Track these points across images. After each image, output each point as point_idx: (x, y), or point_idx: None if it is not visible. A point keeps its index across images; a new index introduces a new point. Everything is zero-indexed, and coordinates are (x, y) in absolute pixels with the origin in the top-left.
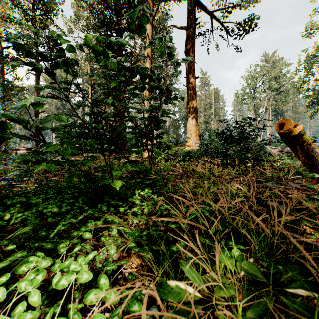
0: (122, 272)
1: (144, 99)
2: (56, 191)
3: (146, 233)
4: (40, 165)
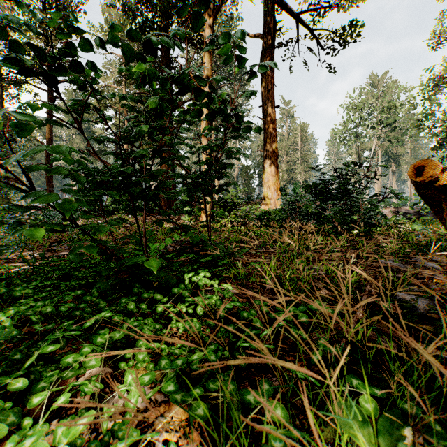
0: (151, 441)
1: (200, 134)
2: (61, 273)
3: (198, 356)
4: (11, 236)
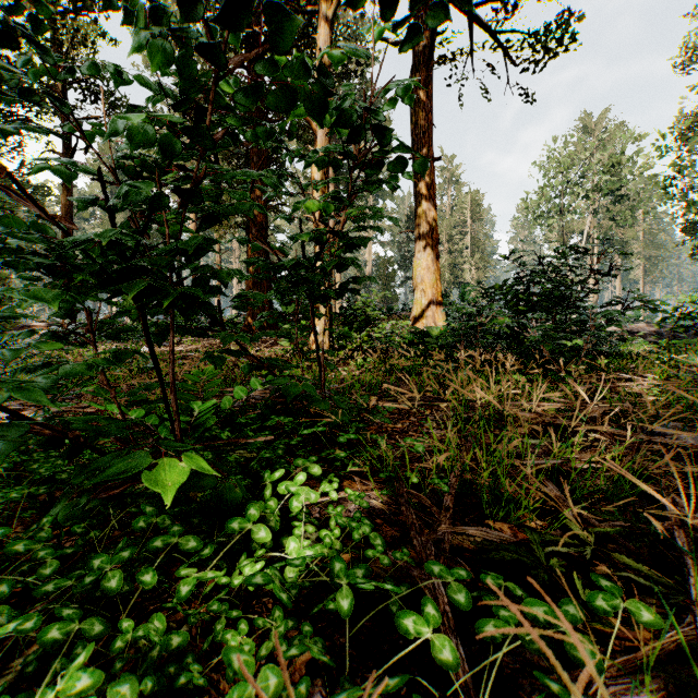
0: None
1: (305, 187)
2: (11, 463)
3: None
4: None
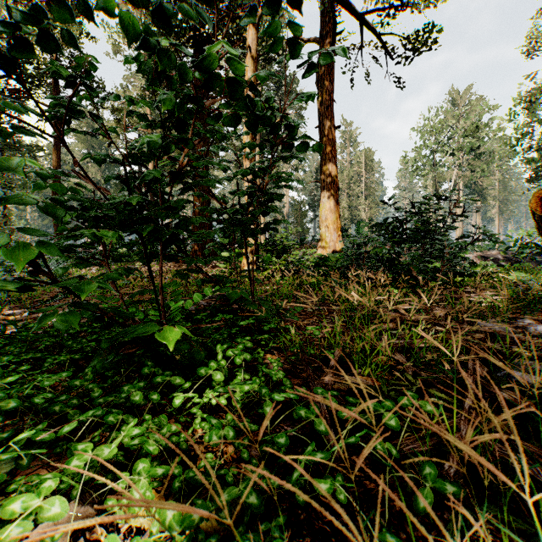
0: None
1: (240, 156)
2: (51, 342)
3: (229, 495)
4: None
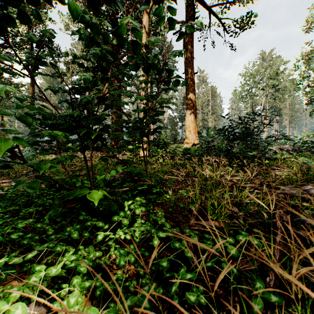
0: None
1: (139, 89)
2: (25, 200)
3: (131, 301)
4: None
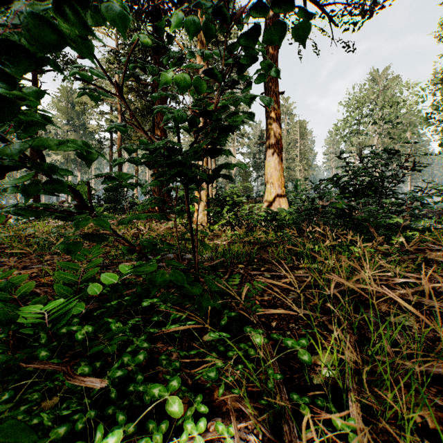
0: None
1: None
2: None
3: None
4: None
